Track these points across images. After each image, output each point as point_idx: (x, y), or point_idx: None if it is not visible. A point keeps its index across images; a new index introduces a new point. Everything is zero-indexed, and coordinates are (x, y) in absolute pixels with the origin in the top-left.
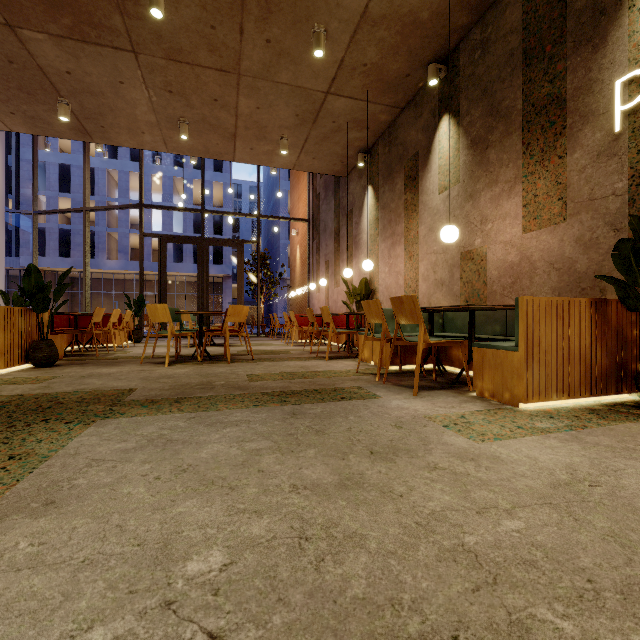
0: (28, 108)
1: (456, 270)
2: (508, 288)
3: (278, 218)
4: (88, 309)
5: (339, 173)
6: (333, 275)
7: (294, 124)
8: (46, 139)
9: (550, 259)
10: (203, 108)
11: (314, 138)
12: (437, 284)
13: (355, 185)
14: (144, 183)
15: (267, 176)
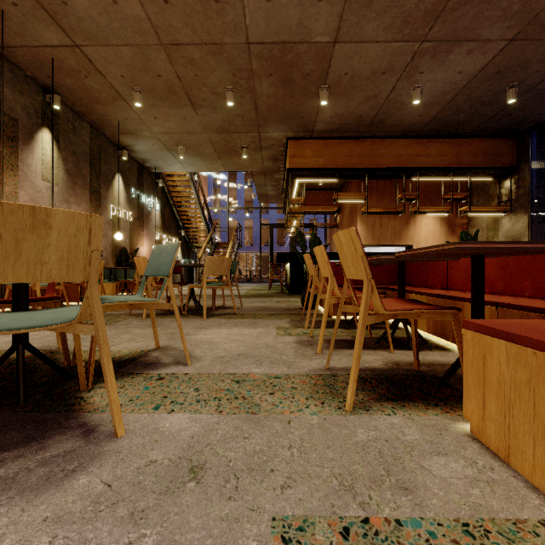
0: None
1: None
2: None
3: None
4: None
5: None
6: None
7: None
8: None
9: None
10: None
11: None
12: None
13: None
14: None
15: None
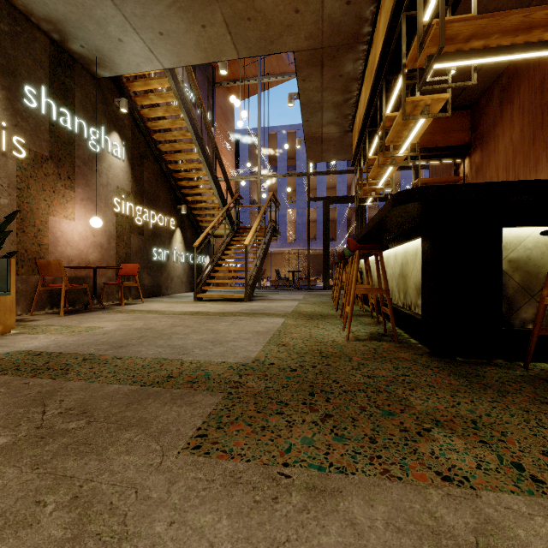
0: None
1: None
2: None
3: None
4: None
5: None
6: None
7: None
8: None
9: None
10: None
11: None
12: None
13: None
14: None
15: None
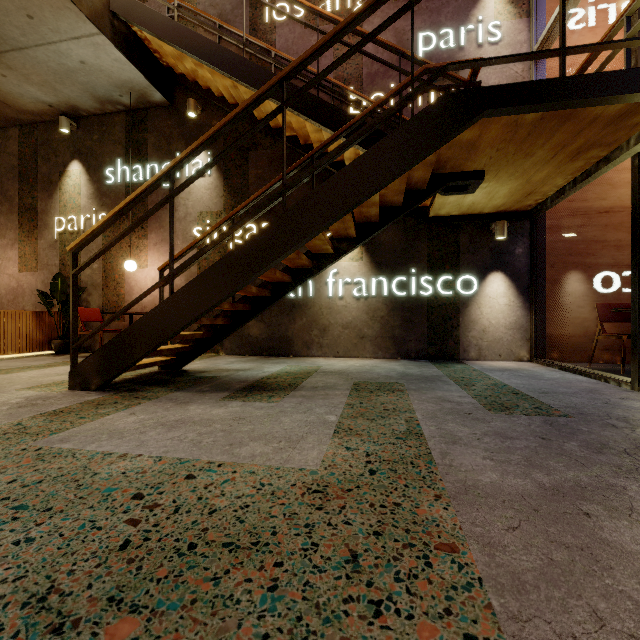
0: None
1: None
2: (12, 301)
3: None
4: None
5: None
6: None
7: None
8: None
9: (32, 289)
10: None
11: None
12: None
13: None
14: None
15: None
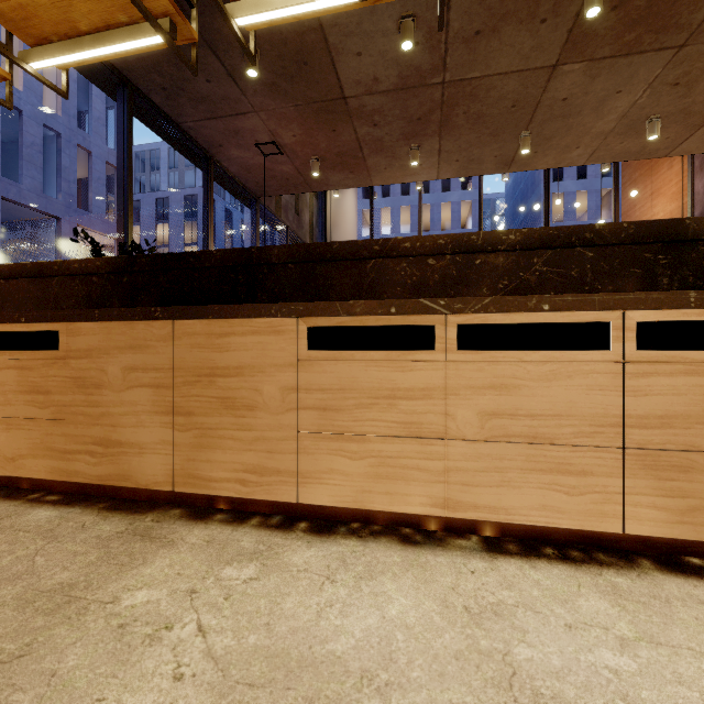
0: (477, 151)
1: None
2: None
3: None
4: None
5: None
6: None
7: None
8: None
9: None
10: (701, 93)
11: None
12: None
13: None
14: (394, 217)
15: (512, 183)
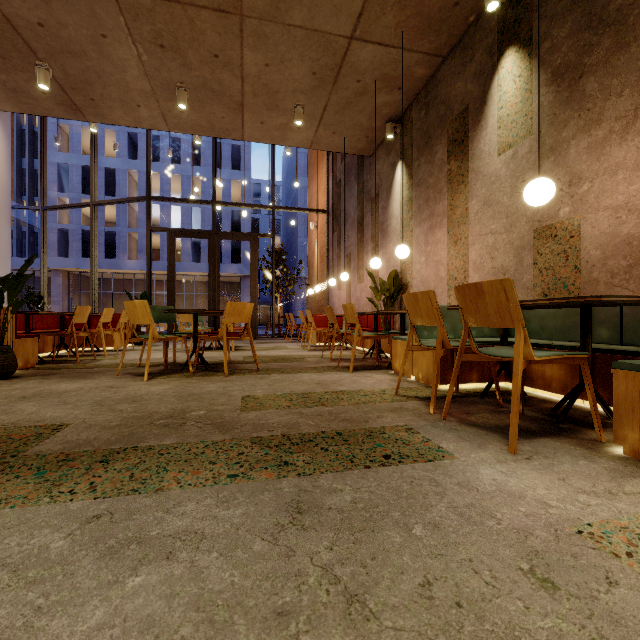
0: (7, 78)
1: (527, 253)
2: (621, 274)
3: (295, 209)
4: (95, 309)
5: (363, 151)
6: (355, 270)
7: (310, 86)
8: (69, 142)
9: None
10: (202, 68)
11: (334, 105)
12: (496, 273)
13: (382, 164)
14: (163, 183)
15: (286, 174)
